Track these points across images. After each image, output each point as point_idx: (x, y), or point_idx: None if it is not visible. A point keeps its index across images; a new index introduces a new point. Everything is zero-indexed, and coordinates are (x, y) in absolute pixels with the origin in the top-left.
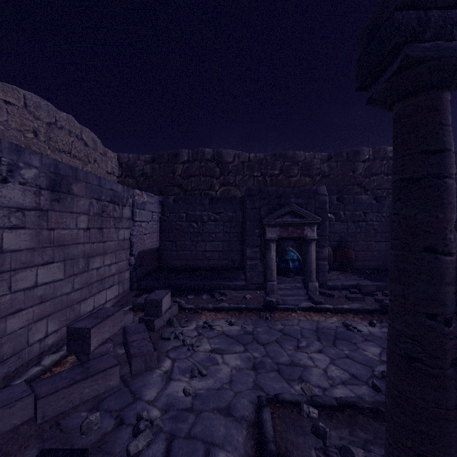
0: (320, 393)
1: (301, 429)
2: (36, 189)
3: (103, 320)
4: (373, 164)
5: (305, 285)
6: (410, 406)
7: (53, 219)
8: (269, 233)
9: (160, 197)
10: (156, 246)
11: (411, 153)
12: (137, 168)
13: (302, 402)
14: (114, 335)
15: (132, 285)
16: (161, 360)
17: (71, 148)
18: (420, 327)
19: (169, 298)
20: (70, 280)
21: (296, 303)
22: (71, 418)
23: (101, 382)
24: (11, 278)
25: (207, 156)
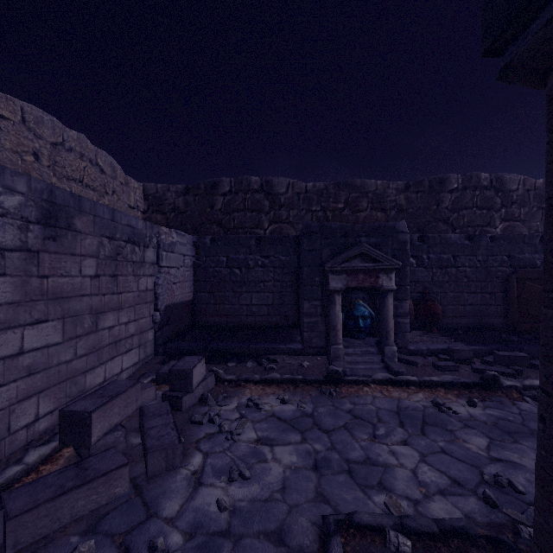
0: (410, 508)
1: None
2: (21, 223)
3: (110, 400)
4: (462, 195)
5: (379, 350)
6: None
7: (46, 263)
8: (333, 281)
9: (194, 236)
10: (189, 299)
11: None
12: (167, 201)
13: (387, 527)
14: (129, 417)
15: (157, 348)
16: (189, 454)
17: (83, 175)
18: None
19: (203, 366)
20: (71, 344)
21: (369, 374)
22: (54, 547)
23: (102, 490)
24: None
25: (253, 186)
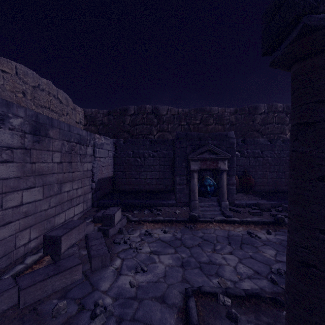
0: (231, 285)
1: (218, 314)
2: (21, 133)
3: (70, 230)
4: (267, 116)
5: (219, 204)
6: (306, 302)
7: (34, 155)
8: (193, 165)
9: (114, 140)
10: (111, 175)
11: (307, 103)
12: (97, 119)
13: (218, 293)
14: (79, 240)
15: (93, 203)
16: (114, 259)
17: (50, 104)
18: (314, 240)
19: (120, 213)
20: (47, 200)
21: (213, 217)
22: (45, 305)
23: (68, 276)
24: (2, 199)
25: (148, 110)
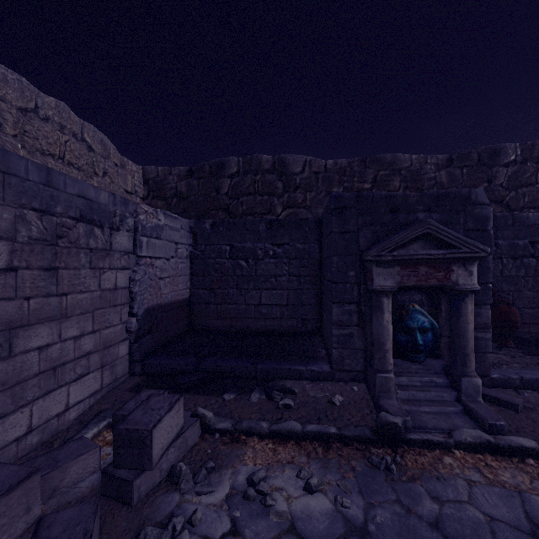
0: None
1: None
2: None
3: None
4: (522, 169)
5: (451, 381)
6: None
7: None
8: (379, 277)
9: (190, 221)
10: (184, 297)
11: None
12: (168, 185)
13: None
14: None
15: (133, 366)
16: None
17: (64, 150)
18: None
19: (178, 413)
20: None
21: (443, 426)
22: None
23: None
24: None
25: (264, 166)
